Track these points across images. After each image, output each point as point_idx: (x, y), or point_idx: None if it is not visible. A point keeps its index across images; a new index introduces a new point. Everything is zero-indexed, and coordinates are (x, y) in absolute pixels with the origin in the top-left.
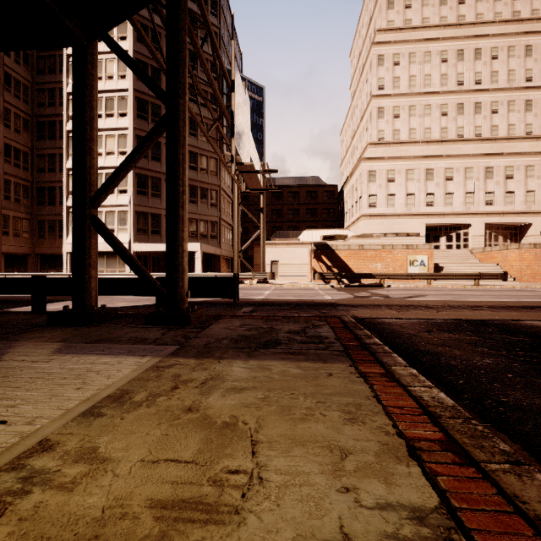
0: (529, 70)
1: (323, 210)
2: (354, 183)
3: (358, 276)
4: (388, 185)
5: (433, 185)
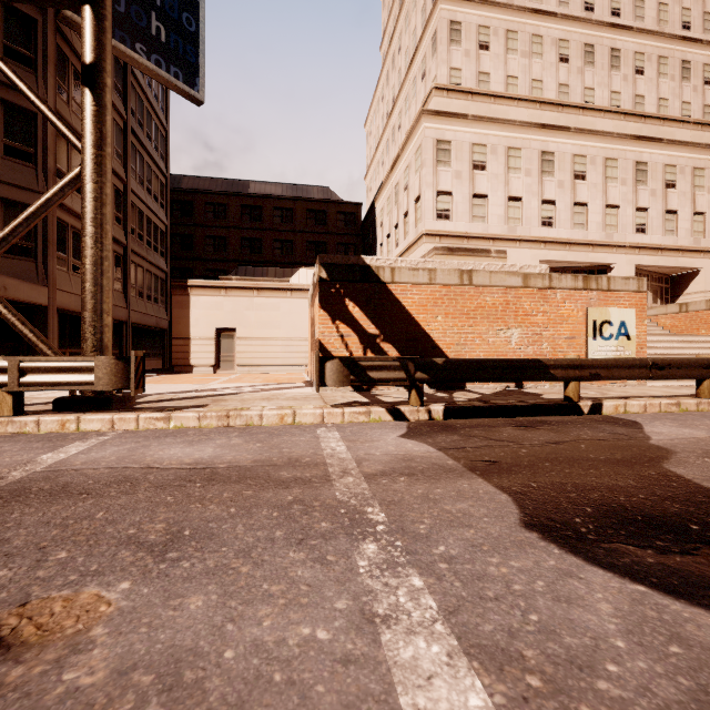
0: (687, 10)
1: (337, 245)
2: (401, 177)
3: (495, 371)
4: (474, 175)
5: (553, 184)
